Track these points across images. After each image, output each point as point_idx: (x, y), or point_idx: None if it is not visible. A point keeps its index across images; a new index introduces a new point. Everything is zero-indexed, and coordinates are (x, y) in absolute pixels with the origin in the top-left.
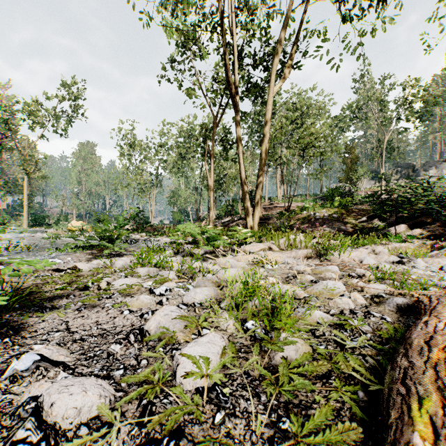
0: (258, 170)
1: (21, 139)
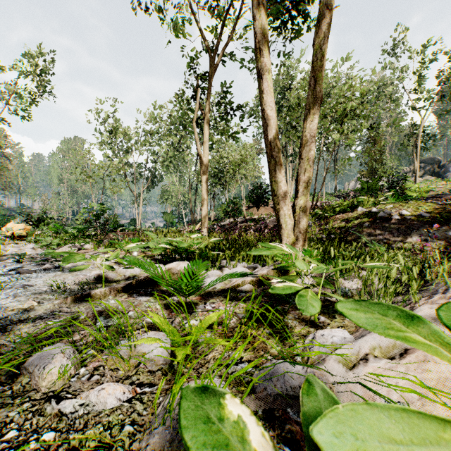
0: (308, 103)
1: None
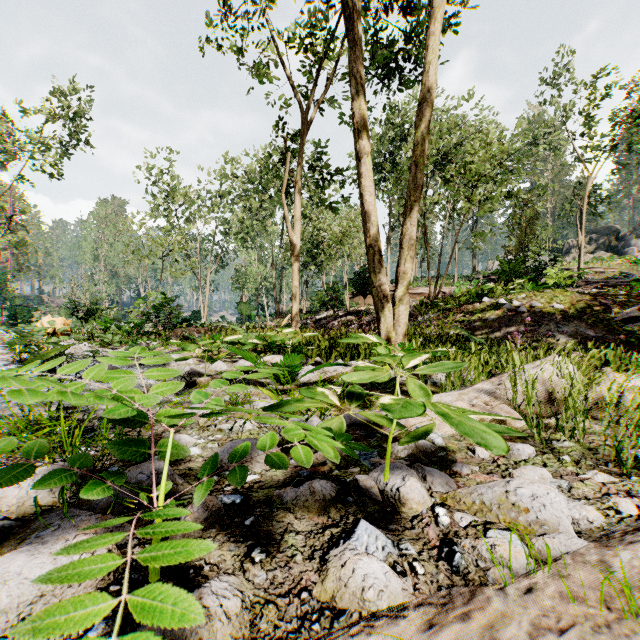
0: (408, 189)
1: (1, 189)
